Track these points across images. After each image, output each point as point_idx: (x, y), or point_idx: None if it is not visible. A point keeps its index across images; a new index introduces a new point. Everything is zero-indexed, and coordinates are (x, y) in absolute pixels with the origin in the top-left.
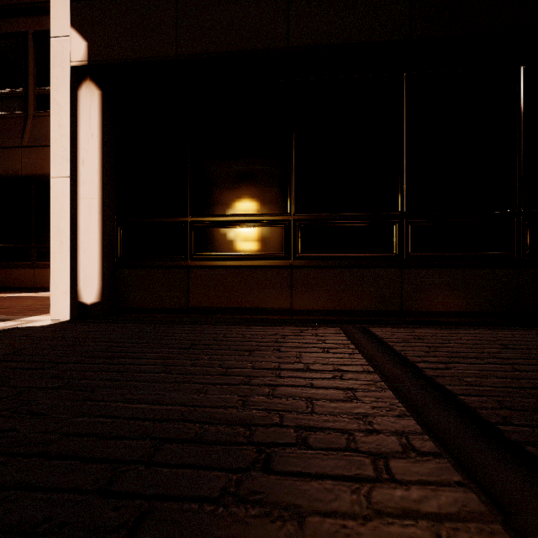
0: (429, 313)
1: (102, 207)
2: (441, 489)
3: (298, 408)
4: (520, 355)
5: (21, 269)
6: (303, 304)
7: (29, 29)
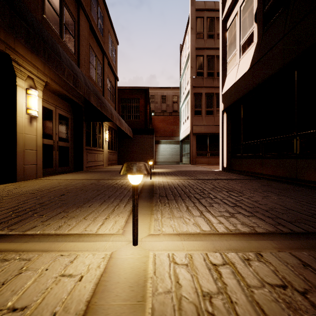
0: (307, 181)
1: (226, 143)
2: (191, 178)
3: (200, 177)
4: (255, 184)
5: None
6: (265, 172)
7: None
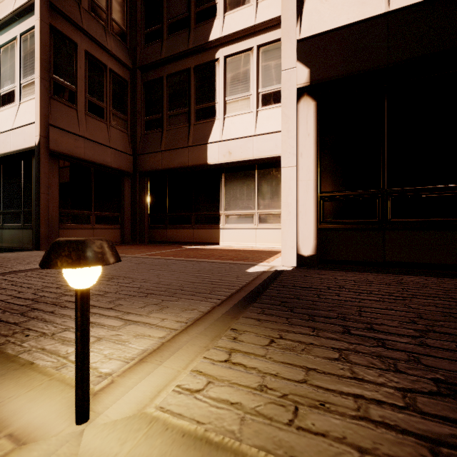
0: None
1: (316, 186)
2: None
3: None
4: None
5: (185, 229)
6: None
7: (191, 66)
